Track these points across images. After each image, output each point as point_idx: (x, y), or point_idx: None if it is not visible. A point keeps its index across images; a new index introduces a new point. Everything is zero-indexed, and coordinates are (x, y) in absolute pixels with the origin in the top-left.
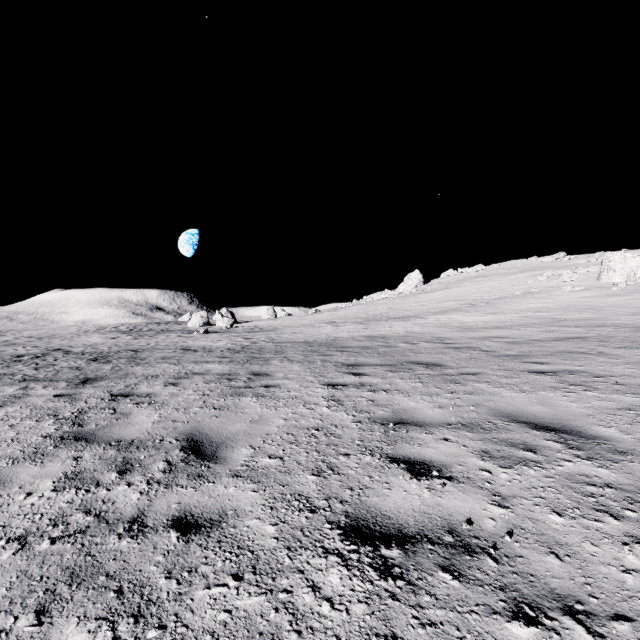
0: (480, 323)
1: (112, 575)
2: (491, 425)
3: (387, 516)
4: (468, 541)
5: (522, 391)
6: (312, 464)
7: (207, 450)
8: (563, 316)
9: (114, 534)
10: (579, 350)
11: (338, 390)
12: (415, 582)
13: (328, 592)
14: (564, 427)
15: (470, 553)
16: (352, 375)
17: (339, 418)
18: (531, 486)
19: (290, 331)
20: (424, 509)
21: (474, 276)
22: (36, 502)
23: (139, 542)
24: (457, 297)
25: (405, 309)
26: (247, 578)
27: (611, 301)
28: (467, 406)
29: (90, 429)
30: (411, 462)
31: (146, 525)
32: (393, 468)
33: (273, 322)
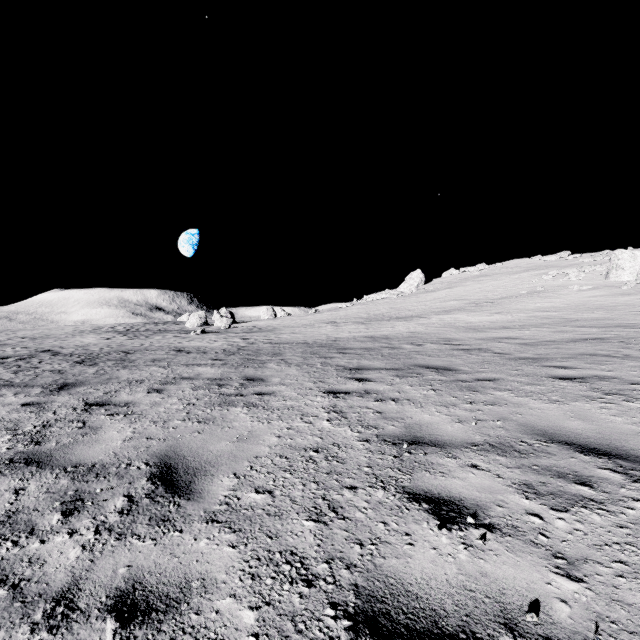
0: (487, 323)
1: None
2: (526, 446)
3: (413, 594)
4: None
5: (552, 401)
6: (309, 502)
7: (180, 480)
8: (574, 316)
9: (26, 623)
10: (601, 352)
11: (340, 399)
12: None
13: None
14: (617, 450)
15: None
16: (355, 381)
17: (342, 435)
18: (602, 542)
19: (289, 331)
20: (463, 581)
21: (477, 275)
22: None
23: None
24: (460, 296)
25: (407, 309)
26: None
27: (622, 300)
28: (492, 420)
29: (48, 448)
30: (435, 500)
31: (75, 606)
32: (413, 510)
33: (272, 322)
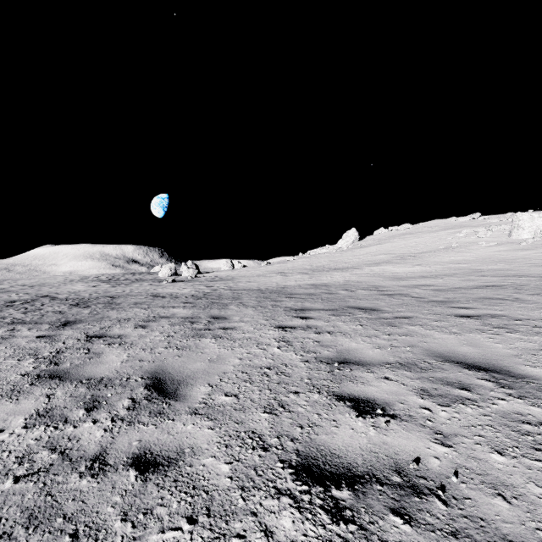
0: (409, 273)
1: (69, 517)
2: (427, 365)
3: (336, 455)
4: (416, 481)
5: (451, 333)
6: (264, 402)
7: (169, 388)
8: (480, 267)
9: (76, 472)
10: (497, 296)
11: (287, 332)
12: (367, 526)
13: (281, 537)
14: (493, 367)
15: (419, 494)
16: (299, 318)
17: (289, 358)
18: (470, 424)
19: (245, 280)
20: (371, 447)
21: (402, 233)
22: (6, 439)
23: (99, 481)
24: (388, 251)
25: (344, 261)
26: (201, 521)
27: (521, 254)
28: (403, 347)
29: (65, 368)
30: (356, 400)
31: (107, 463)
32: (339, 406)
33: (231, 272)
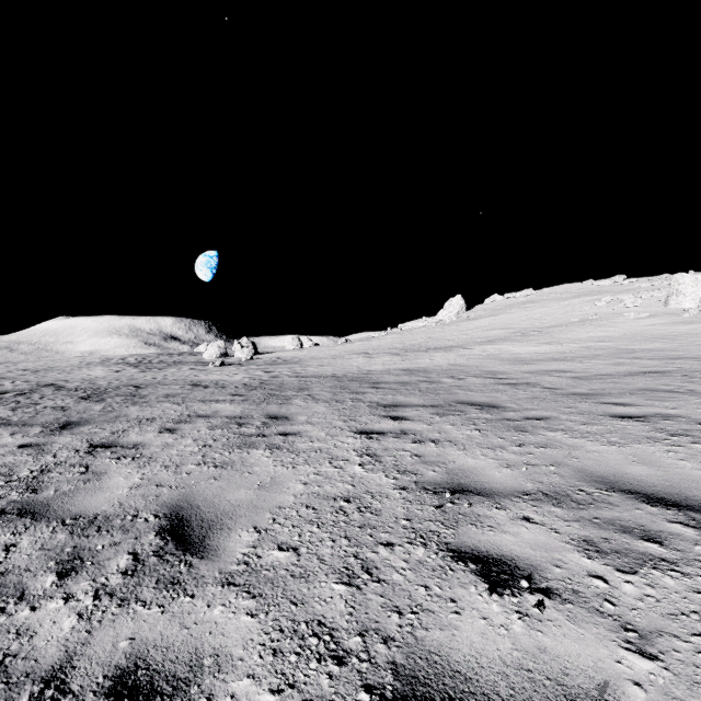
0: (534, 354)
1: None
2: (584, 496)
3: (461, 674)
4: None
5: (611, 443)
6: (340, 562)
7: (193, 534)
8: (631, 346)
9: None
10: (663, 387)
11: (374, 440)
12: None
13: None
14: (688, 500)
15: None
16: (390, 419)
17: (376, 482)
18: (678, 610)
19: (317, 363)
20: (519, 659)
21: (523, 302)
22: None
23: None
24: (505, 325)
25: (446, 338)
26: None
27: (684, 329)
28: (544, 465)
29: (45, 497)
30: (484, 560)
31: (68, 689)
32: (459, 571)
33: (298, 353)
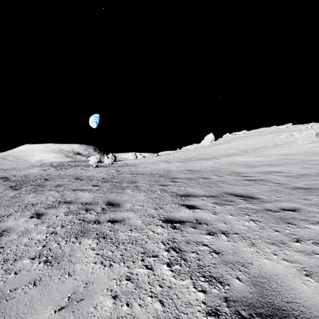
0: (255, 162)
1: None
2: None
3: None
4: None
5: None
6: None
7: None
8: (307, 158)
9: None
10: None
11: (177, 230)
12: None
13: None
14: None
15: None
16: (186, 208)
17: (185, 298)
18: None
19: (143, 166)
20: None
21: (242, 136)
22: None
23: None
24: (235, 147)
25: (206, 154)
26: None
27: None
28: None
29: None
30: None
31: None
32: None
33: (134, 161)
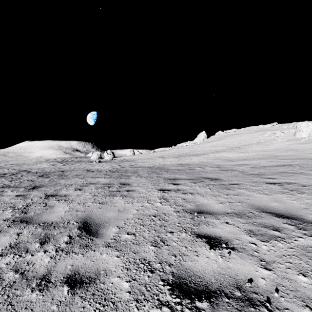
0: (236, 157)
1: None
2: (251, 214)
3: (197, 276)
4: (250, 296)
5: (265, 194)
6: (152, 238)
7: (93, 229)
8: (278, 154)
9: (29, 288)
10: (290, 171)
11: (166, 193)
12: None
13: None
14: (293, 215)
15: (253, 306)
16: (173, 184)
17: (166, 209)
18: (282, 254)
19: (141, 161)
20: (220, 271)
21: (232, 134)
22: None
23: (43, 294)
24: (224, 144)
25: (198, 150)
26: None
27: (302, 146)
28: (236, 202)
29: (30, 215)
30: (209, 237)
31: (50, 281)
32: (199, 241)
33: (133, 157)
